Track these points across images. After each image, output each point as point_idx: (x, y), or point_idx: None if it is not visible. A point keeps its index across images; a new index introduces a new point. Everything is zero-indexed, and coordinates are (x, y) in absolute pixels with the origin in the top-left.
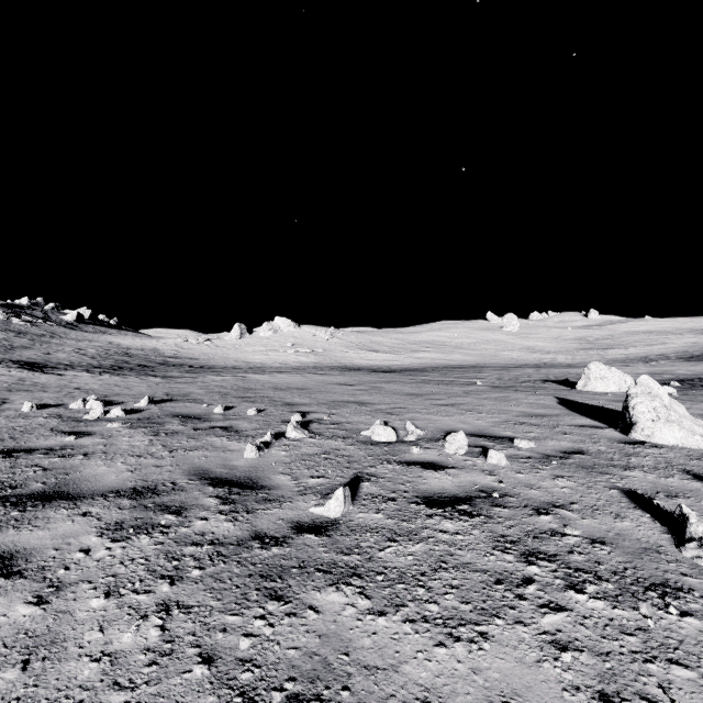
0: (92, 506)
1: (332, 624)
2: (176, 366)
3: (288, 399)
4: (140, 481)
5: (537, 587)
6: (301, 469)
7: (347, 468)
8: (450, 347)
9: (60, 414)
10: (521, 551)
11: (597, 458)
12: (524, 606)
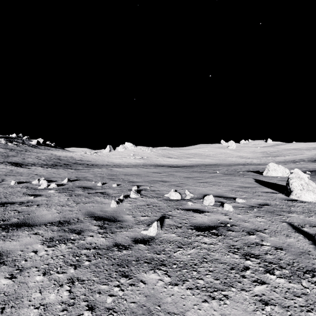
0: (39, 230)
1: (152, 290)
2: (81, 164)
3: (131, 179)
4: (62, 218)
5: (251, 271)
6: (137, 212)
7: (158, 212)
8: (204, 156)
9: (28, 186)
10: (242, 253)
11: (275, 207)
12: (245, 281)
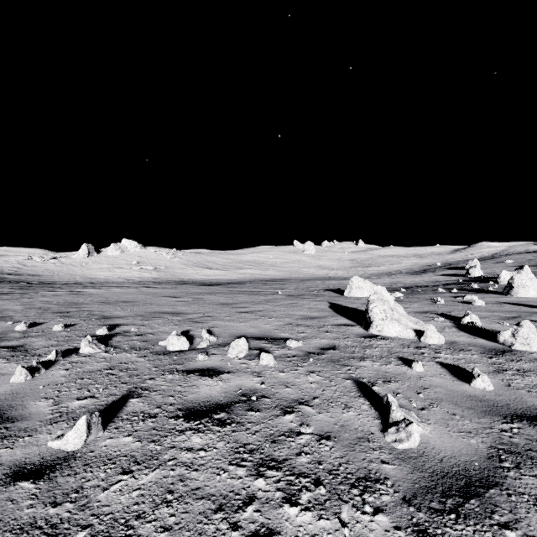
0: None
1: None
2: (11, 282)
3: (108, 312)
4: None
5: (256, 507)
6: (71, 390)
7: (124, 383)
8: (267, 265)
9: None
10: (255, 462)
11: (343, 352)
12: None
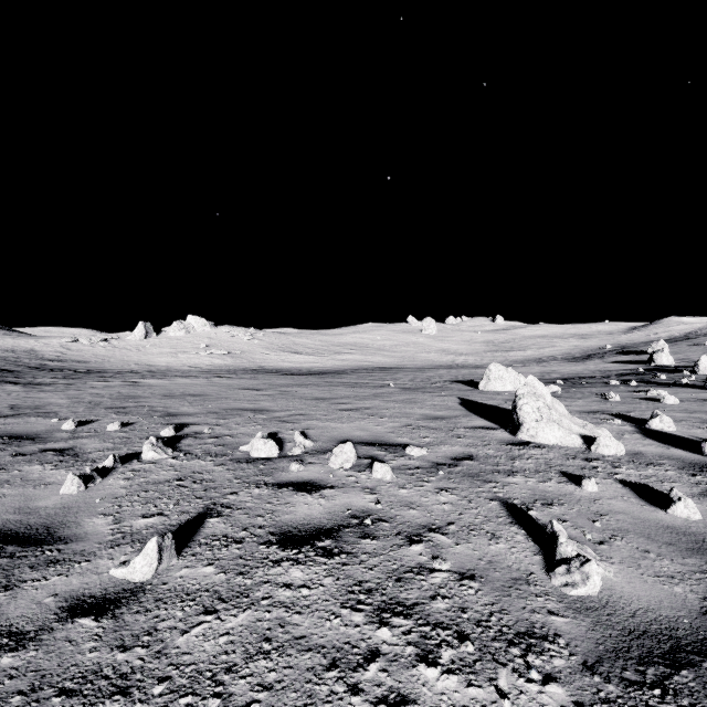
0: None
1: None
2: (54, 370)
3: (173, 408)
4: None
5: (381, 665)
6: (134, 505)
7: (200, 498)
8: (373, 349)
9: None
10: (375, 605)
11: (484, 464)
12: None
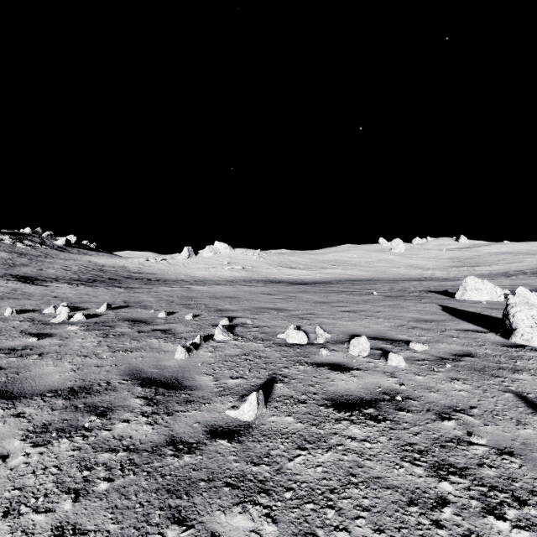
0: (28, 407)
1: None
2: (138, 279)
3: (220, 306)
4: (78, 381)
5: (453, 510)
6: (223, 370)
7: (263, 369)
8: (351, 265)
9: (34, 318)
10: (430, 463)
11: (485, 361)
12: None
